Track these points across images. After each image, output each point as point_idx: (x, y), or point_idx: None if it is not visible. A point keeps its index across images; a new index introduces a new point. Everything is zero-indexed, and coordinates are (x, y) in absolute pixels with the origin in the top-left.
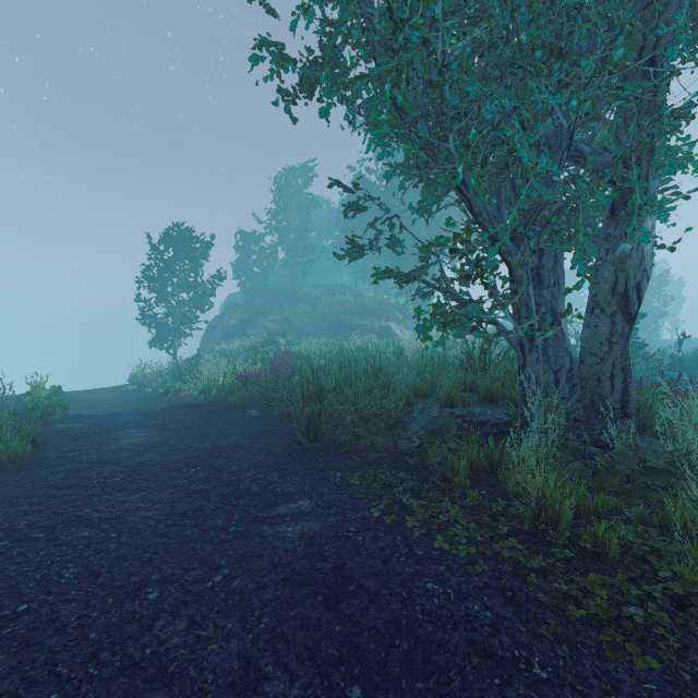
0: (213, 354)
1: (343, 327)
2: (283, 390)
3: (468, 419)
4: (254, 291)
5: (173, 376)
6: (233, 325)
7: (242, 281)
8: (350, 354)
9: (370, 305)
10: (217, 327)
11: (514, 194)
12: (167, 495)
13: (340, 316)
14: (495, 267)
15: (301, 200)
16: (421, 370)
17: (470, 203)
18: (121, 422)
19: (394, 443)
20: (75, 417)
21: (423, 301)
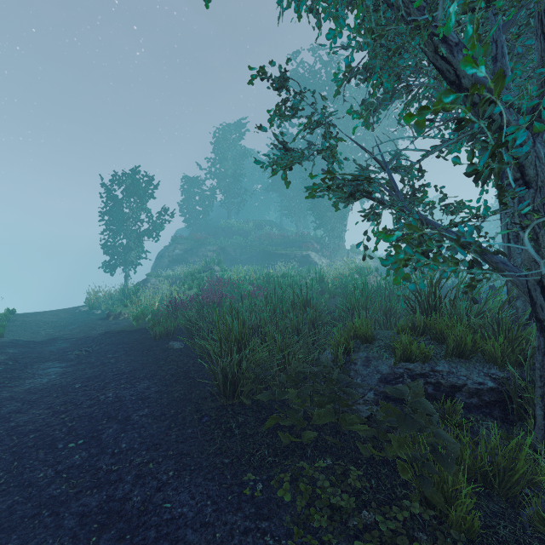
0: (159, 279)
1: (269, 256)
2: (204, 324)
3: (433, 380)
4: (197, 226)
5: (120, 299)
6: (178, 254)
7: (187, 218)
8: (276, 282)
9: (292, 237)
10: (164, 256)
11: (543, 43)
12: (5, 509)
13: (268, 247)
14: (523, 158)
15: (235, 150)
16: (353, 303)
17: (458, 71)
18: (47, 351)
19: (334, 410)
20: (6, 345)
21: (372, 224)
